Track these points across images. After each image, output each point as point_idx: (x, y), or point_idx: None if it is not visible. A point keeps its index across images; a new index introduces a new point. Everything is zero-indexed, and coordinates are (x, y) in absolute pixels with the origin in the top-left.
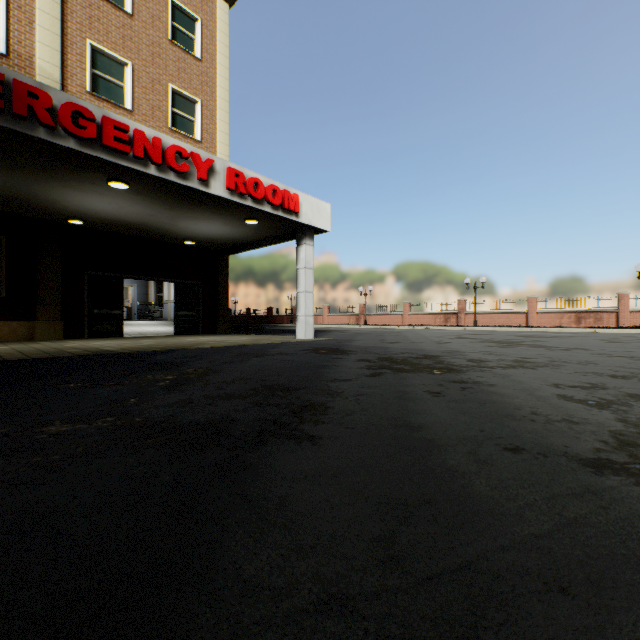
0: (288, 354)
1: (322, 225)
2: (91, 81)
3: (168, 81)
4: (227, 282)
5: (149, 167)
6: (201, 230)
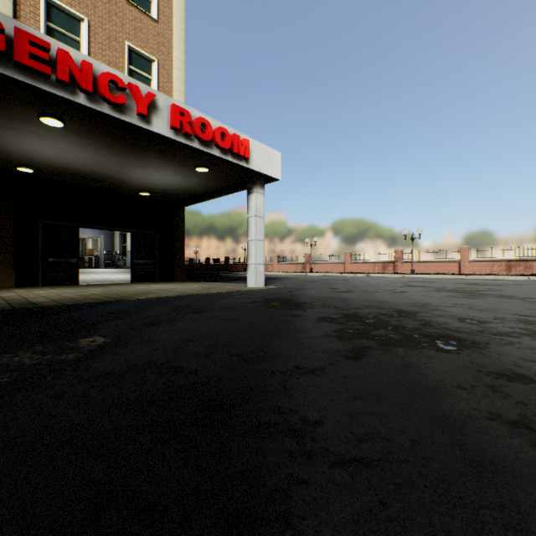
0: (233, 308)
1: (273, 173)
2: (46, 33)
3: (125, 39)
4: (183, 232)
5: (77, 95)
6: (154, 180)
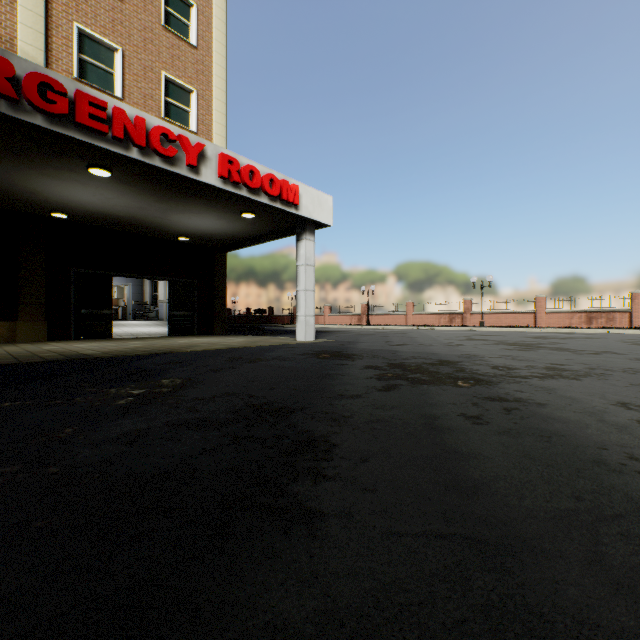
0: (285, 359)
1: (323, 219)
2: (78, 67)
3: (161, 69)
4: (224, 280)
5: (131, 150)
6: (195, 225)
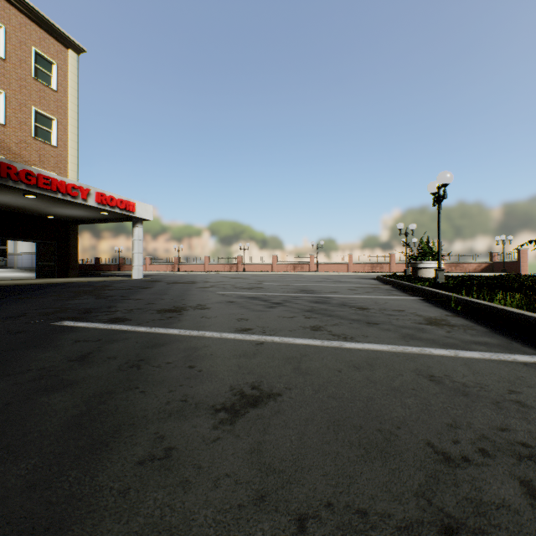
0: (134, 282)
1: (148, 217)
2: None
3: (32, 105)
4: (77, 242)
5: (58, 194)
6: (65, 212)
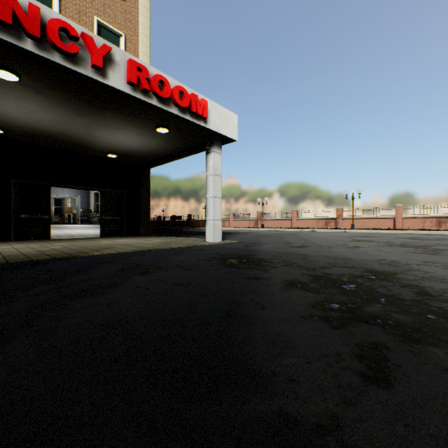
0: (187, 267)
1: (229, 134)
2: None
3: (94, 14)
4: (148, 191)
5: (24, 41)
6: (119, 141)
